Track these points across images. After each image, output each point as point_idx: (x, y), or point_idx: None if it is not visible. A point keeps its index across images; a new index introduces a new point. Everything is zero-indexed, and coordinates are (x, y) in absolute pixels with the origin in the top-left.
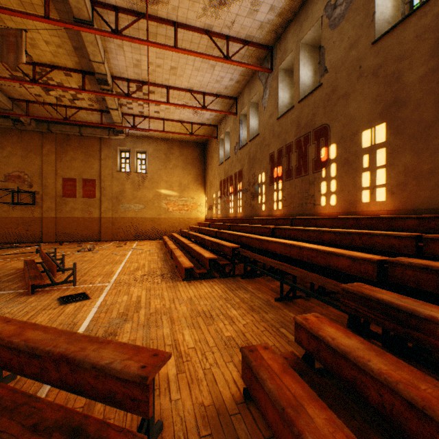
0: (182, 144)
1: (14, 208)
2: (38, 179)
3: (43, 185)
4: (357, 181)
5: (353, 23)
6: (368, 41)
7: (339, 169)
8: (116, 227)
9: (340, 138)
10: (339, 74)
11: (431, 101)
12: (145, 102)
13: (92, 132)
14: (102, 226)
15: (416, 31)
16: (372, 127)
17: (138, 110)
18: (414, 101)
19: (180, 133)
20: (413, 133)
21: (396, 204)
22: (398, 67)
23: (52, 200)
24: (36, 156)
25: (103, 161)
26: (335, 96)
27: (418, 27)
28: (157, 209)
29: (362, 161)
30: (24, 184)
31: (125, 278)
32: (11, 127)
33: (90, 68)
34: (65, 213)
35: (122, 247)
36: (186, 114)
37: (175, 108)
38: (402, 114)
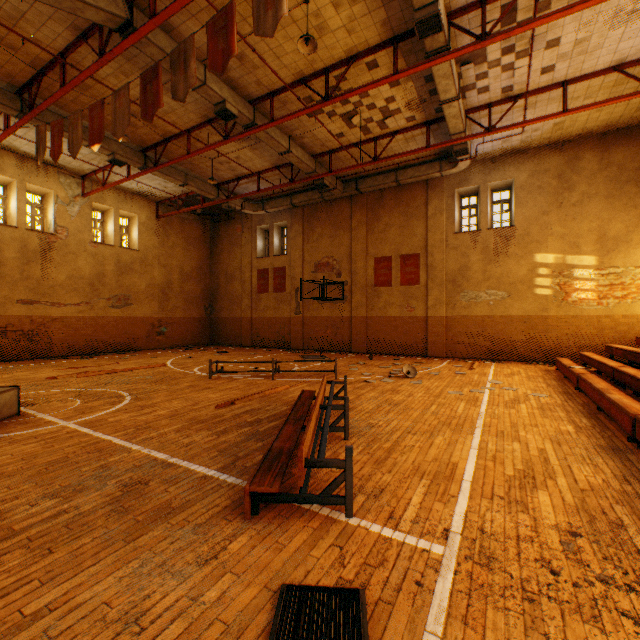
0: (607, 140)
1: (322, 305)
2: (346, 264)
3: (351, 272)
4: None
5: None
6: None
7: None
8: (452, 333)
9: None
10: None
11: None
12: (519, 53)
13: (413, 174)
14: (428, 332)
15: None
16: None
17: (498, 88)
18: None
19: (614, 98)
20: None
21: None
22: None
23: (361, 292)
24: (343, 233)
25: (431, 220)
26: None
27: None
28: (537, 298)
29: None
30: (332, 273)
31: (497, 531)
32: (318, 200)
33: (406, 21)
34: (377, 311)
35: (465, 377)
36: (639, 34)
37: (607, 28)
38: None
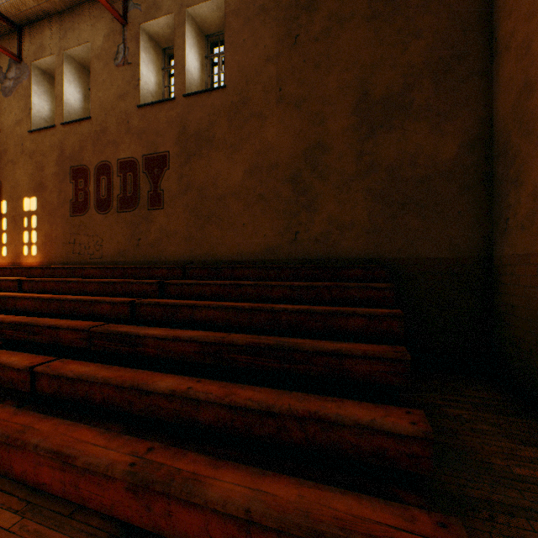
0: None
1: None
2: None
3: None
4: (22, 237)
5: (19, 105)
6: (28, 128)
7: (10, 224)
8: None
9: (10, 197)
10: (9, 140)
11: (57, 193)
12: None
13: None
14: None
15: (51, 142)
16: (30, 197)
17: None
18: (50, 189)
19: None
20: (50, 210)
21: (43, 258)
22: (44, 160)
23: None
24: None
25: None
26: (7, 158)
27: (52, 140)
28: None
29: (25, 222)
30: None
31: None
32: None
33: None
34: None
35: None
36: None
37: None
38: (45, 195)
